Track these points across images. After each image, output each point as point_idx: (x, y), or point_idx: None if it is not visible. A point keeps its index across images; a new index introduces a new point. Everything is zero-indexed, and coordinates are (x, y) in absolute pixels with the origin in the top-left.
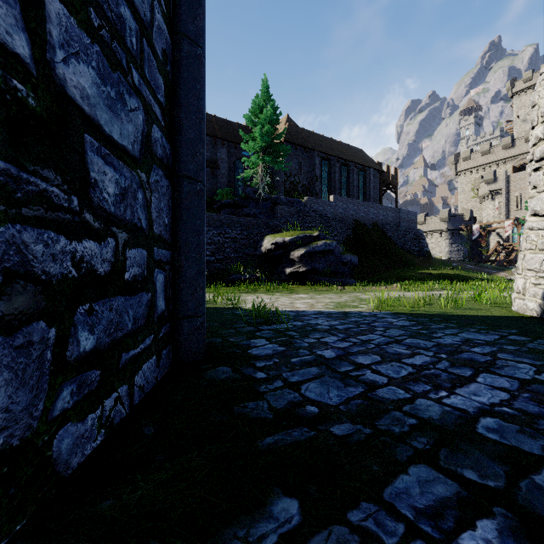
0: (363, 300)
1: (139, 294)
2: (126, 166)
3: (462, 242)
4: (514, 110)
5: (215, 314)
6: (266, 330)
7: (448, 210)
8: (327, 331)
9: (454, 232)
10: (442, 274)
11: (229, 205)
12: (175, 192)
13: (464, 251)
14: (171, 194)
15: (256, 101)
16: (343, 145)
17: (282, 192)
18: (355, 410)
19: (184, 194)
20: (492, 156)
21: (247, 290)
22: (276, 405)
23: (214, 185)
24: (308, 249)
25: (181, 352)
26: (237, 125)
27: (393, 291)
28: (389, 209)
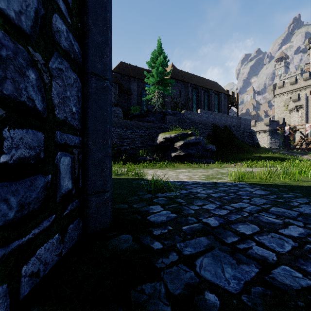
0: (223, 173)
1: (31, 177)
2: (2, 31)
3: (278, 137)
4: (310, 57)
5: (126, 183)
6: (161, 197)
7: (269, 118)
8: (206, 198)
9: (273, 131)
10: (268, 156)
11: (138, 115)
12: (84, 87)
13: (279, 142)
14: (81, 88)
15: (153, 53)
16: (205, 80)
17: (169, 108)
18: (262, 307)
19: (92, 88)
20: (297, 85)
21: (148, 166)
22: (173, 288)
23: (129, 104)
24: (185, 141)
25: (89, 223)
26: (142, 69)
27: (239, 167)
28: (234, 117)
